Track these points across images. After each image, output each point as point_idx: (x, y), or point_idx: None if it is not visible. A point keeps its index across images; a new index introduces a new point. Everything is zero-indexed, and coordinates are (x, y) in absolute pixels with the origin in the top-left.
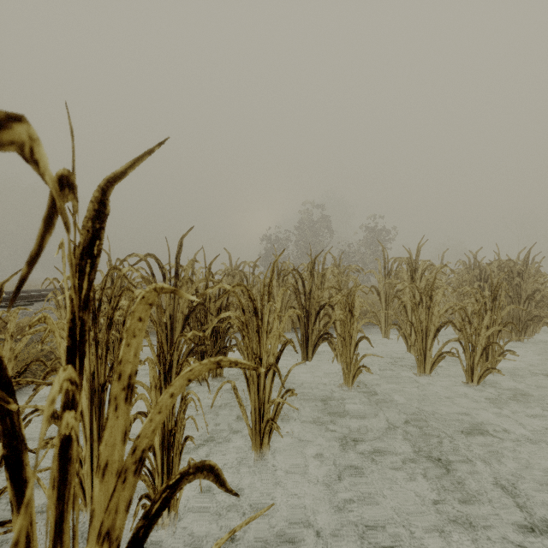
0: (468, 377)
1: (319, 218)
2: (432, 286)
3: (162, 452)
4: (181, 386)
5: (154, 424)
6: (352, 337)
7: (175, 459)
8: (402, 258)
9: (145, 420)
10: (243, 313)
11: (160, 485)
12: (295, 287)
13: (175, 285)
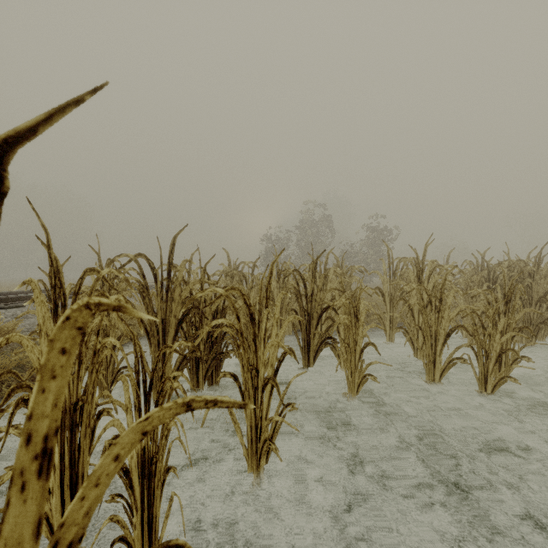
0: (481, 385)
1: (321, 218)
2: (442, 288)
3: (141, 483)
4: (132, 443)
5: (88, 503)
6: (357, 343)
7: (157, 492)
8: (408, 258)
9: (73, 500)
10: (238, 320)
11: (139, 521)
12: (296, 288)
13: (167, 287)
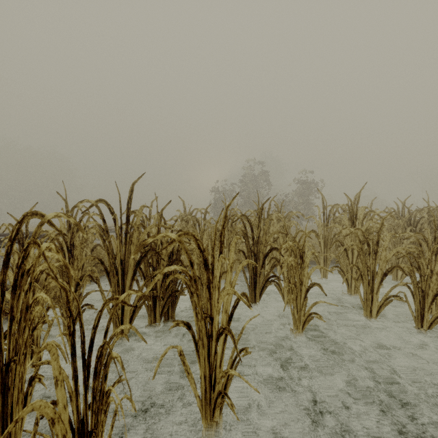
0: (417, 322)
1: (259, 173)
2: (379, 231)
3: None
4: None
5: None
6: (302, 283)
7: None
8: (340, 205)
9: None
10: (191, 266)
11: None
12: (244, 232)
13: (126, 231)
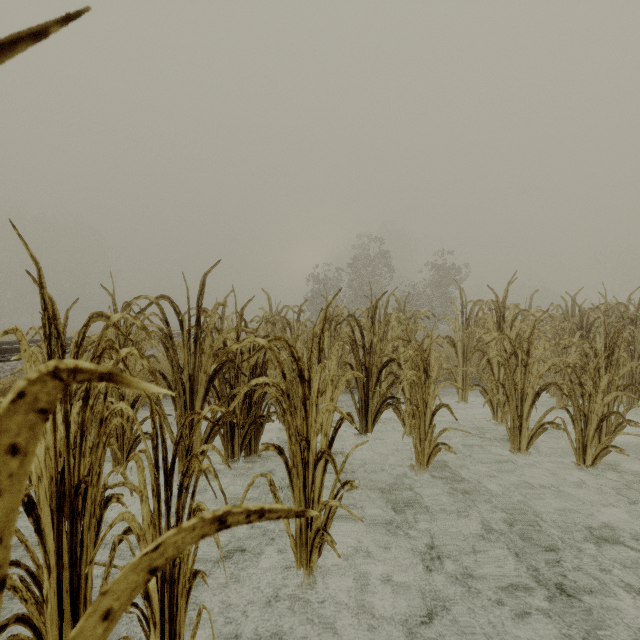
0: (579, 456)
1: (377, 254)
2: (530, 337)
3: (161, 590)
4: (133, 588)
5: None
6: (427, 405)
7: (181, 602)
8: (484, 301)
9: None
10: (283, 379)
11: (158, 639)
12: (352, 338)
13: (195, 336)
